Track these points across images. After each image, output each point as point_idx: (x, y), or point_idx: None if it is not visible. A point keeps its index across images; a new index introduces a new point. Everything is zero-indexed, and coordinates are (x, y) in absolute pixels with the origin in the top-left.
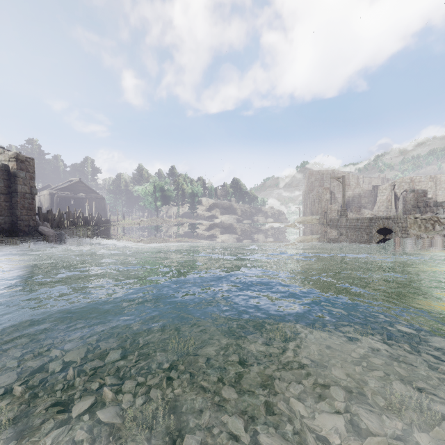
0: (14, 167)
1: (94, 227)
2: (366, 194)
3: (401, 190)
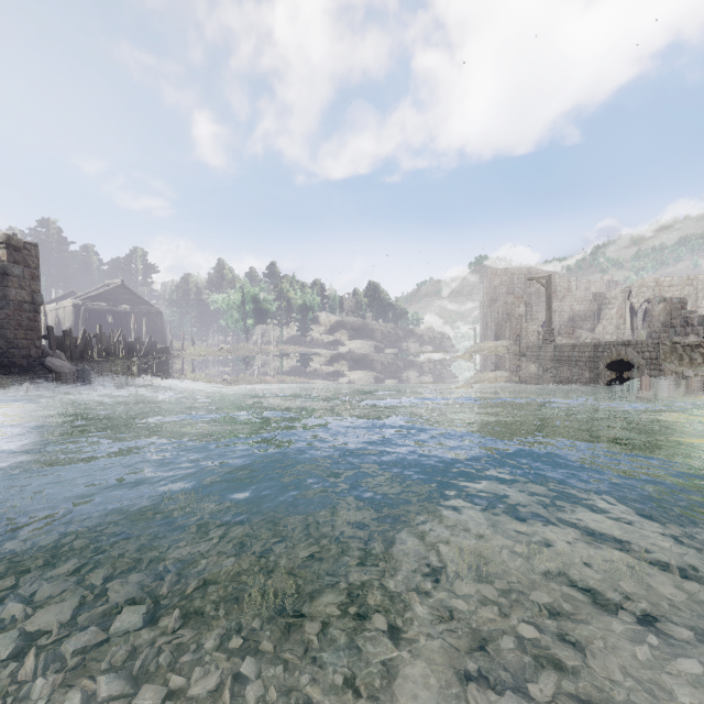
0: (3, 258)
1: (144, 358)
2: (581, 306)
3: (641, 300)
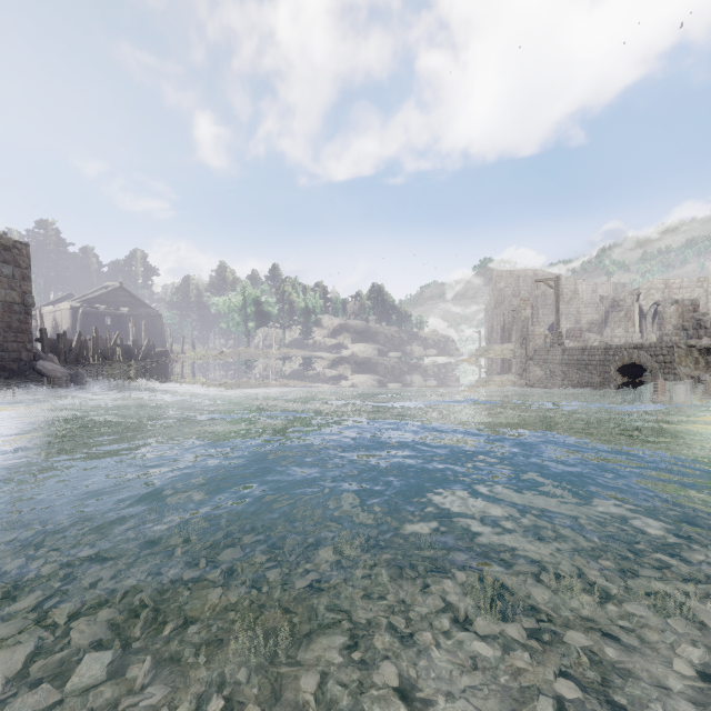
0: None
1: (142, 362)
2: (588, 309)
3: (650, 302)
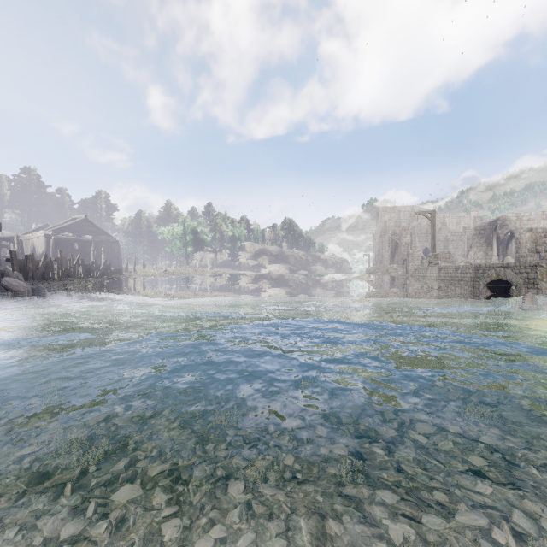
0: None
1: (99, 278)
2: (454, 237)
3: (505, 231)
